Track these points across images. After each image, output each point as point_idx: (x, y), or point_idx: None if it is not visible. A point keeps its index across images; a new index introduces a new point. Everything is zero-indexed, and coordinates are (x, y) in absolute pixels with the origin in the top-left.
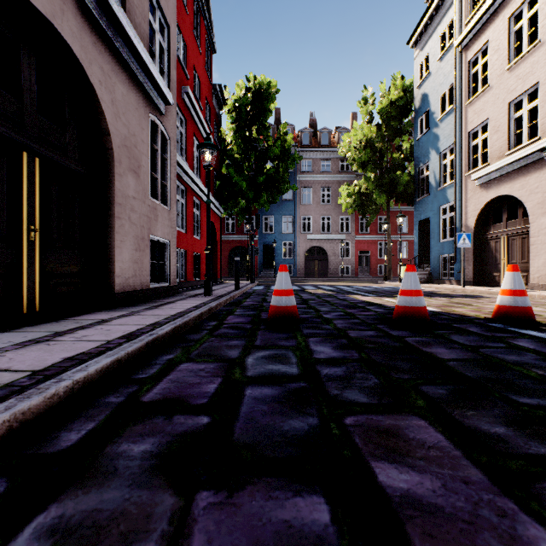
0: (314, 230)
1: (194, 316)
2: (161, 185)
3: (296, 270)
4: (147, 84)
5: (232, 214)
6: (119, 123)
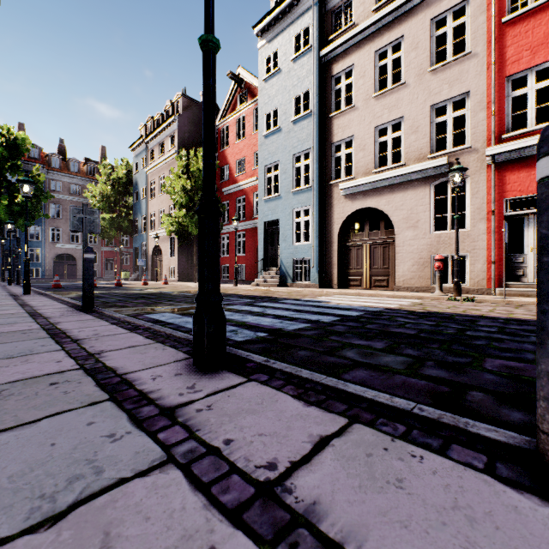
0: (64, 240)
1: None
2: None
3: (45, 272)
4: None
5: None
6: None
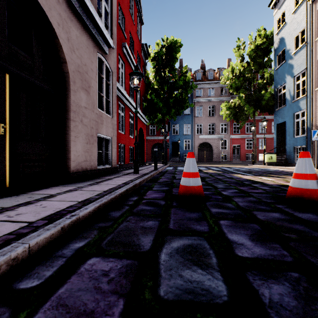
0: (203, 132)
1: (120, 192)
2: (106, 102)
3: None
4: (94, 31)
5: (153, 123)
6: (73, 55)
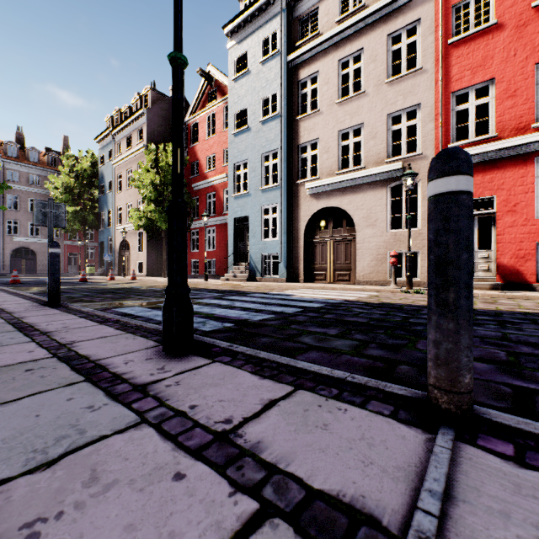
0: (22, 233)
1: None
2: None
3: (0, 267)
4: None
5: None
6: None
